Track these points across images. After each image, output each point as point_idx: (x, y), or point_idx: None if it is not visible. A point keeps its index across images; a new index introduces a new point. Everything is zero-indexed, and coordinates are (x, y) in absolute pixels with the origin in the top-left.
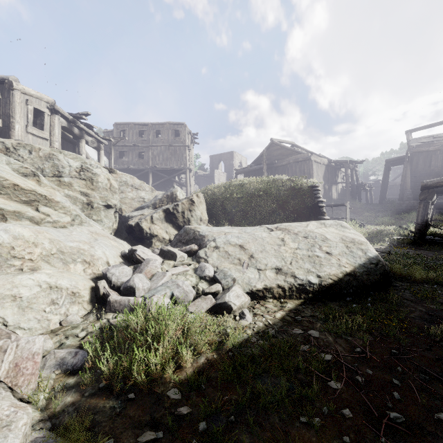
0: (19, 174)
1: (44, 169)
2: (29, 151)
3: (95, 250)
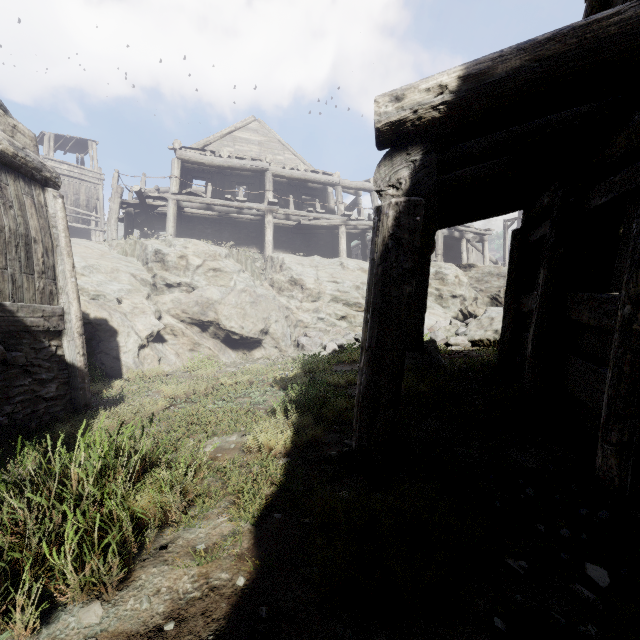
0: None
1: None
2: None
3: None
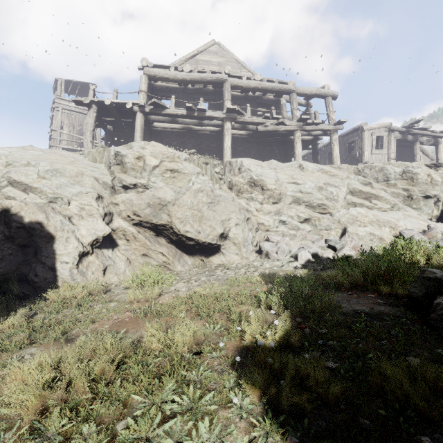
0: (362, 185)
1: (378, 178)
2: (369, 169)
3: (399, 222)
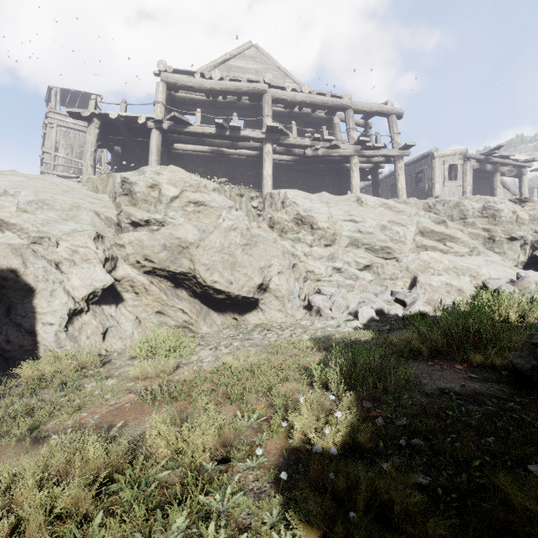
0: (435, 223)
1: (453, 216)
2: (442, 205)
3: (481, 269)
